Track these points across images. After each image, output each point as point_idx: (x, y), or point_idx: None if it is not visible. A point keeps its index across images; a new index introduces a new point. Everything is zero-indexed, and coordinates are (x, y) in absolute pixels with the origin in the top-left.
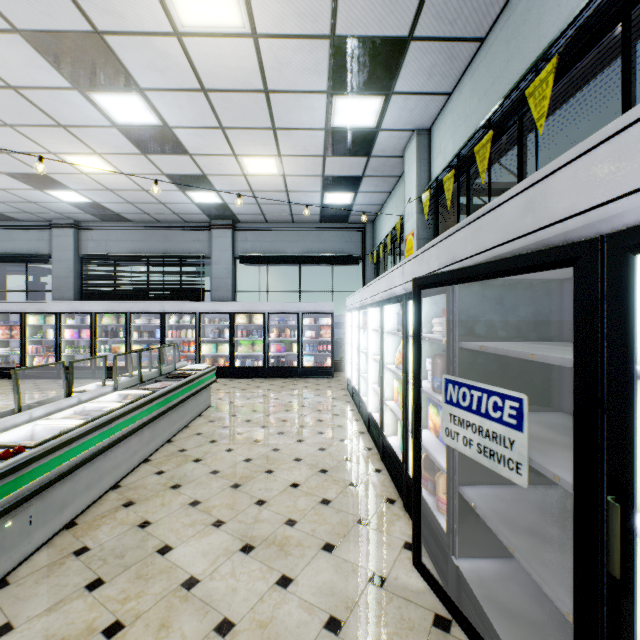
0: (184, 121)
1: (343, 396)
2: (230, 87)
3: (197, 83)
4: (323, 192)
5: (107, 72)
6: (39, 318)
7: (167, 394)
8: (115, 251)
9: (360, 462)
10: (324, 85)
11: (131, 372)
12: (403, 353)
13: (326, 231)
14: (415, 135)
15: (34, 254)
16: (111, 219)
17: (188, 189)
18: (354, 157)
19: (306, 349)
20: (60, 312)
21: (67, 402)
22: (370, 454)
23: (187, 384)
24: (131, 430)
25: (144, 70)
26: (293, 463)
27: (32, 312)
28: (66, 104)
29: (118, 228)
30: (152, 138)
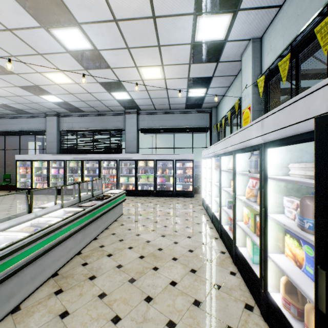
0: (105, 45)
1: (200, 210)
2: (131, 16)
3: (111, 15)
4: (188, 89)
5: (57, 12)
6: (39, 163)
7: (93, 210)
8: (77, 128)
9: (218, 264)
10: (192, 8)
11: (74, 195)
12: (261, 191)
13: (189, 113)
14: (251, 42)
15: (38, 130)
16: (74, 111)
17: (112, 91)
18: (208, 63)
19: (177, 180)
20: (49, 160)
21: (26, 217)
22: (224, 257)
23: (107, 203)
24: (66, 236)
25: (78, 8)
26: (171, 262)
27: (36, 160)
28: (39, 39)
29: (78, 116)
30: (89, 58)
